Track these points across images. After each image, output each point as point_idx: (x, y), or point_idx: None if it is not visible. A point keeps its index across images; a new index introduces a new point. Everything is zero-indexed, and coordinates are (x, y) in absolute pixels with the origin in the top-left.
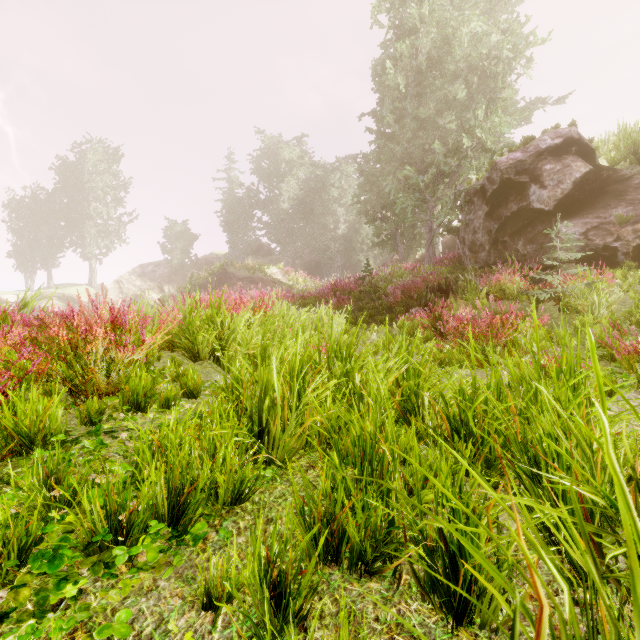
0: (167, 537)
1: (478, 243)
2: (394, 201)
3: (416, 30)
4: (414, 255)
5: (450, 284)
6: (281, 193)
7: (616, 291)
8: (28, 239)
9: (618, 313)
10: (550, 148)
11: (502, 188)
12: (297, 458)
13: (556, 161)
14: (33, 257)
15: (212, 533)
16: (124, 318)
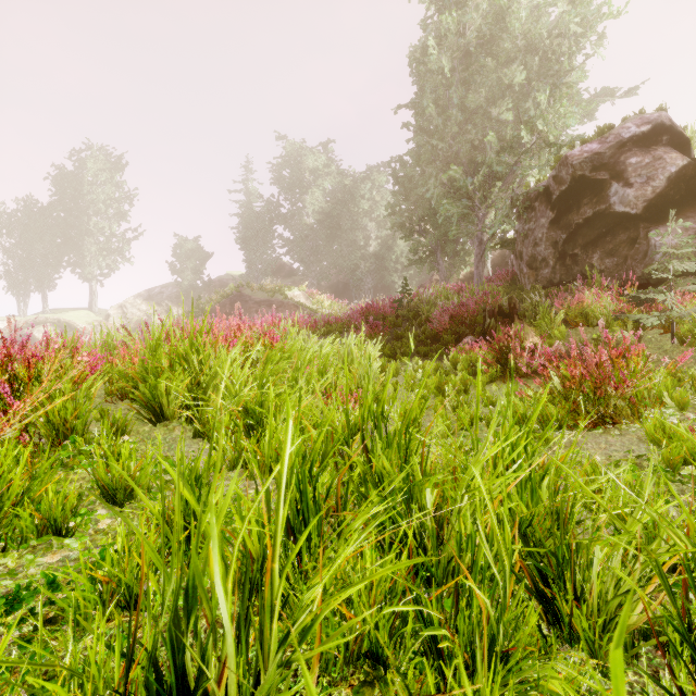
0: None
1: (540, 258)
2: (434, 212)
3: (463, 3)
4: (457, 274)
5: (515, 306)
6: (305, 206)
7: None
8: (20, 258)
9: None
10: (635, 137)
11: (573, 188)
12: None
13: (644, 153)
14: (26, 278)
15: None
16: None
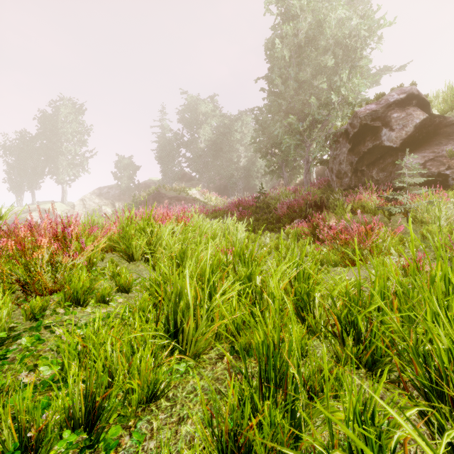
0: (80, 445)
1: (343, 171)
2: (281, 141)
3: (297, 16)
4: (295, 180)
5: (324, 201)
6: (199, 136)
7: (452, 207)
8: (18, 169)
9: (453, 224)
10: (397, 101)
11: (361, 131)
12: (208, 350)
13: (401, 111)
14: (22, 182)
15: (125, 437)
16: (67, 230)
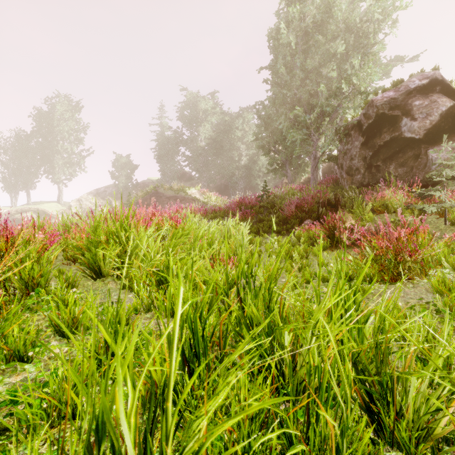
0: None
1: (354, 168)
2: (284, 138)
3: None
4: (299, 179)
5: (339, 200)
6: (199, 134)
7: None
8: (13, 168)
9: None
10: (418, 87)
11: (377, 122)
12: None
13: (424, 98)
14: (16, 181)
15: None
16: None
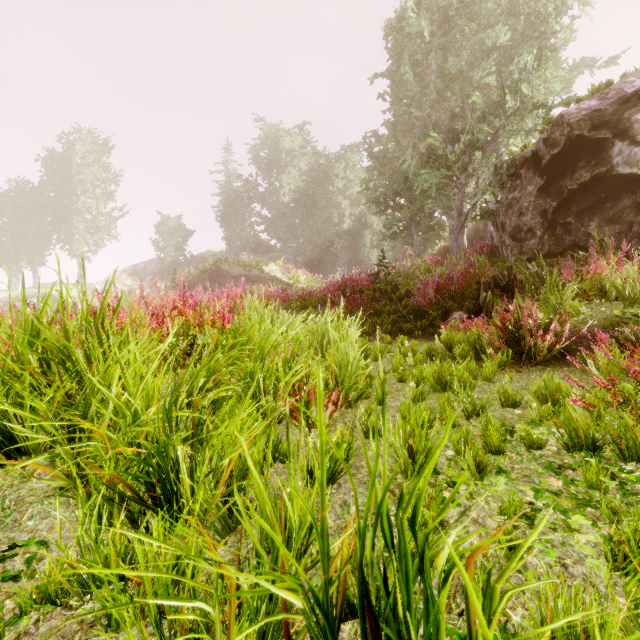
0: None
1: (525, 228)
2: (409, 186)
3: None
4: (432, 249)
5: (516, 278)
6: (281, 185)
7: None
8: (13, 235)
9: None
10: None
11: (567, 151)
12: None
13: None
14: (18, 255)
15: None
16: None
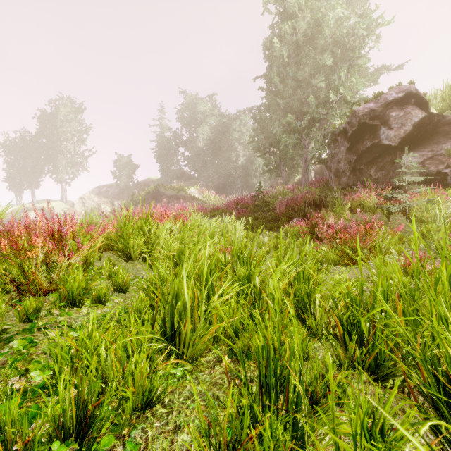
0: None
1: (341, 170)
2: (279, 140)
3: (295, 15)
4: (293, 179)
5: (322, 200)
6: (198, 135)
7: None
8: (17, 168)
9: None
10: (395, 100)
11: (359, 130)
12: (205, 352)
13: (400, 109)
14: (21, 181)
15: (119, 447)
16: (62, 229)
